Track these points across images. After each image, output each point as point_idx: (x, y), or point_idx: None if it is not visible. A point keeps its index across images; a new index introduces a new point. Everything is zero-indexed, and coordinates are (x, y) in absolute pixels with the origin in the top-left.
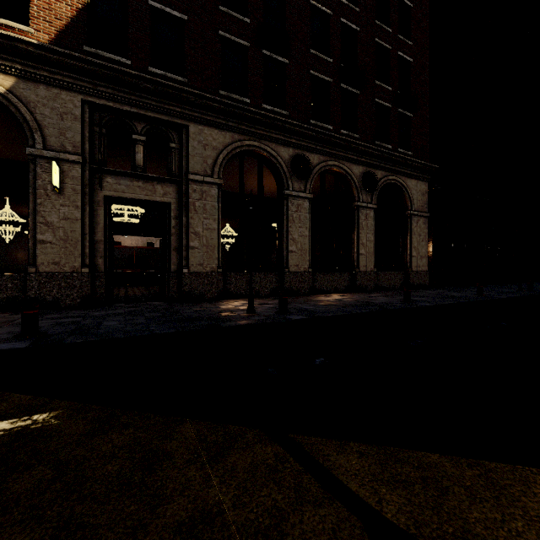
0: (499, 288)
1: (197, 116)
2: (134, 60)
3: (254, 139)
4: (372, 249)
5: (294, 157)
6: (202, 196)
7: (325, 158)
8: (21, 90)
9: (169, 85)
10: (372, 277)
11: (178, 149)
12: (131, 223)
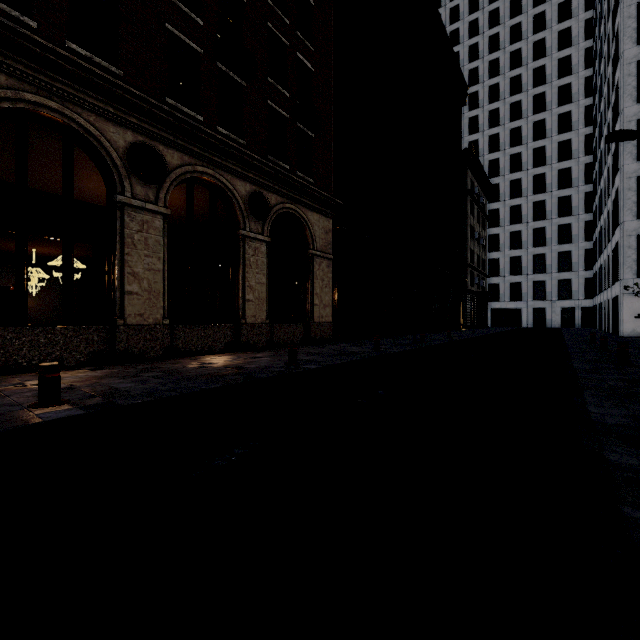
0: (398, 340)
1: None
2: None
3: (48, 95)
4: (264, 294)
5: (134, 145)
6: None
7: (192, 160)
8: None
9: None
10: (264, 330)
11: None
12: None
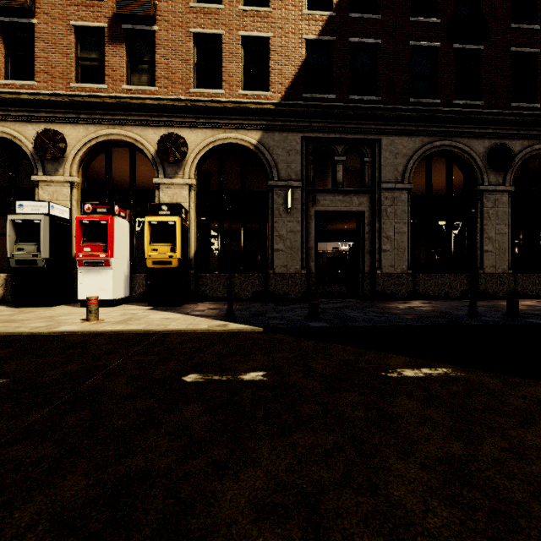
0: None
1: (389, 129)
2: (337, 93)
3: (444, 138)
4: None
5: (492, 148)
6: (392, 202)
7: (530, 142)
8: (265, 140)
9: (367, 107)
10: None
11: (370, 162)
12: (331, 231)
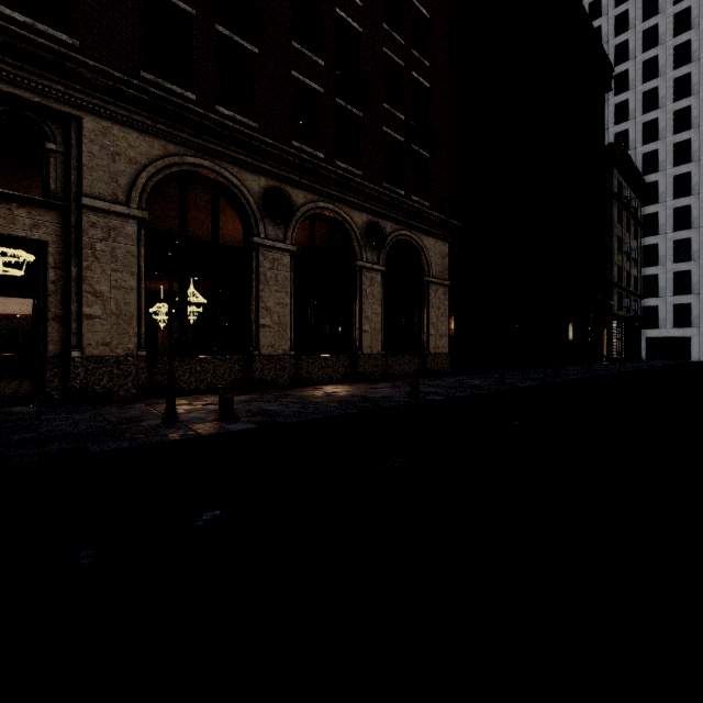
0: (525, 374)
1: (99, 105)
2: None
3: (203, 156)
4: (379, 324)
5: (267, 190)
6: (108, 234)
7: (314, 197)
8: None
9: (38, 43)
10: (379, 361)
11: (62, 154)
12: None
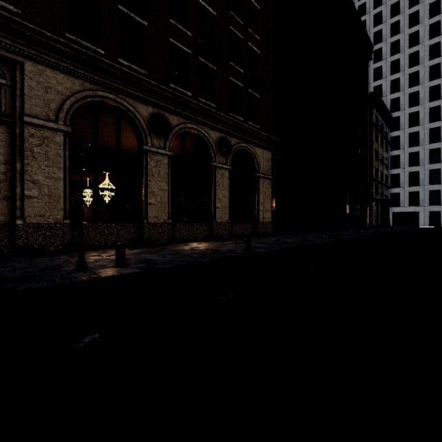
0: (319, 235)
1: (36, 55)
2: None
3: (109, 91)
4: (227, 203)
5: (153, 115)
6: (42, 141)
7: (184, 120)
8: None
9: None
10: (227, 227)
11: (10, 87)
12: None
